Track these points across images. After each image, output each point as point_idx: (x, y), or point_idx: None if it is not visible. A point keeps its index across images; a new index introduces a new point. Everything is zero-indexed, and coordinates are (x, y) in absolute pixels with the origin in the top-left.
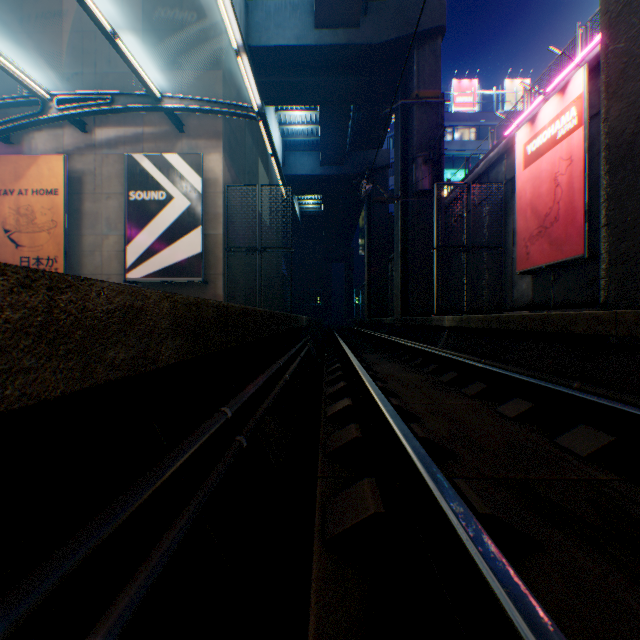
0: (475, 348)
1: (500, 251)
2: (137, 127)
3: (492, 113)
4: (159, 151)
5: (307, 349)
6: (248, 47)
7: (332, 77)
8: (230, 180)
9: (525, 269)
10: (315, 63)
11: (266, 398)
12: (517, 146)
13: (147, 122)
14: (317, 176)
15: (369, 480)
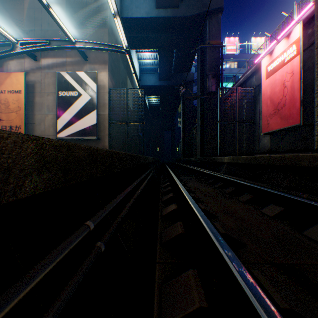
0: (241, 174)
1: (252, 123)
2: (63, 58)
3: (245, 54)
4: (74, 70)
5: (151, 174)
6: (121, 18)
7: (165, 34)
8: (112, 86)
9: (267, 132)
10: (156, 27)
11: (124, 207)
12: (262, 67)
13: (68, 55)
14: (157, 86)
15: (192, 272)
